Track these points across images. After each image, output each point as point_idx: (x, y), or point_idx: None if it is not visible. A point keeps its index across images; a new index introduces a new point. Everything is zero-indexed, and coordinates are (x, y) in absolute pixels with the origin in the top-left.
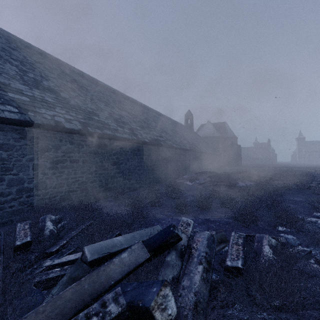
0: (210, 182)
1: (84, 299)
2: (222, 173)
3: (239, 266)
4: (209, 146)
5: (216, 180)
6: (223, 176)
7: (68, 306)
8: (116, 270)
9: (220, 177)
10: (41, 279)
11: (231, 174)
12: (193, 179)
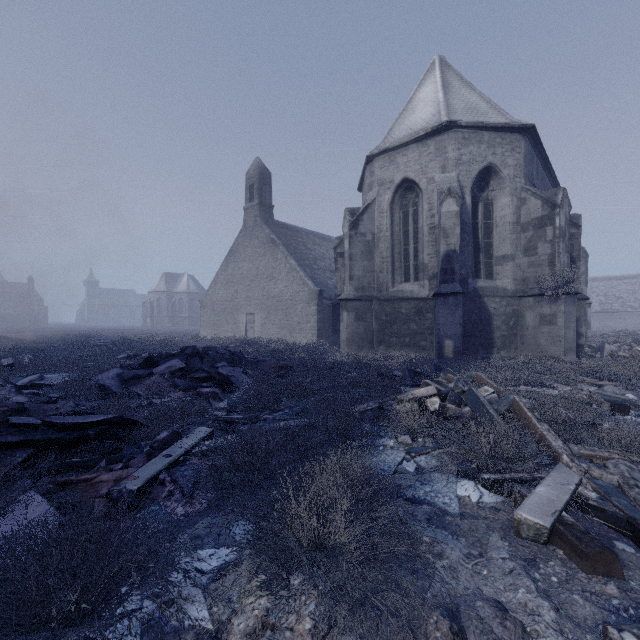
0: None
1: None
2: None
3: (13, 363)
4: None
5: None
6: None
7: None
8: None
9: None
10: None
11: None
12: None
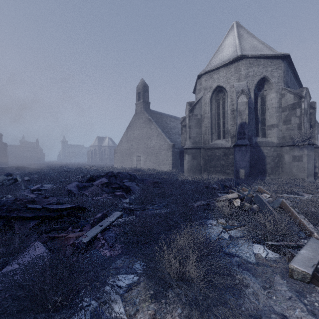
0: None
1: None
2: None
3: (29, 179)
4: None
5: None
6: (1, 169)
7: None
8: (0, 179)
9: None
10: None
11: (8, 168)
12: None
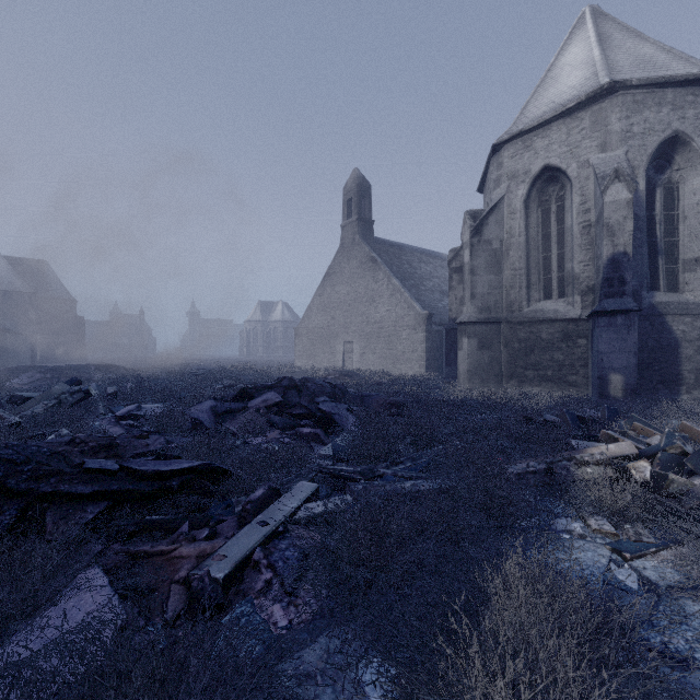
0: (44, 380)
1: (49, 399)
2: (65, 365)
3: (116, 391)
4: (5, 315)
5: (56, 376)
6: (68, 369)
7: (43, 401)
8: (57, 391)
9: (63, 372)
10: (3, 403)
11: (82, 367)
12: (7, 377)
